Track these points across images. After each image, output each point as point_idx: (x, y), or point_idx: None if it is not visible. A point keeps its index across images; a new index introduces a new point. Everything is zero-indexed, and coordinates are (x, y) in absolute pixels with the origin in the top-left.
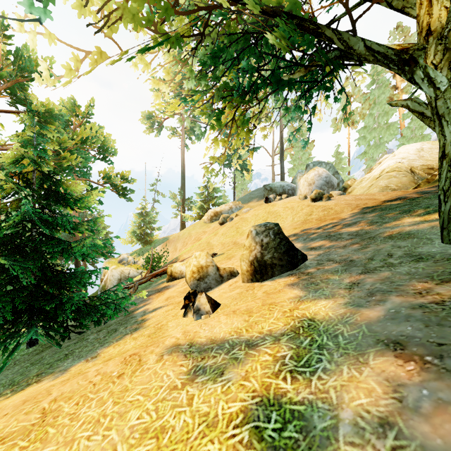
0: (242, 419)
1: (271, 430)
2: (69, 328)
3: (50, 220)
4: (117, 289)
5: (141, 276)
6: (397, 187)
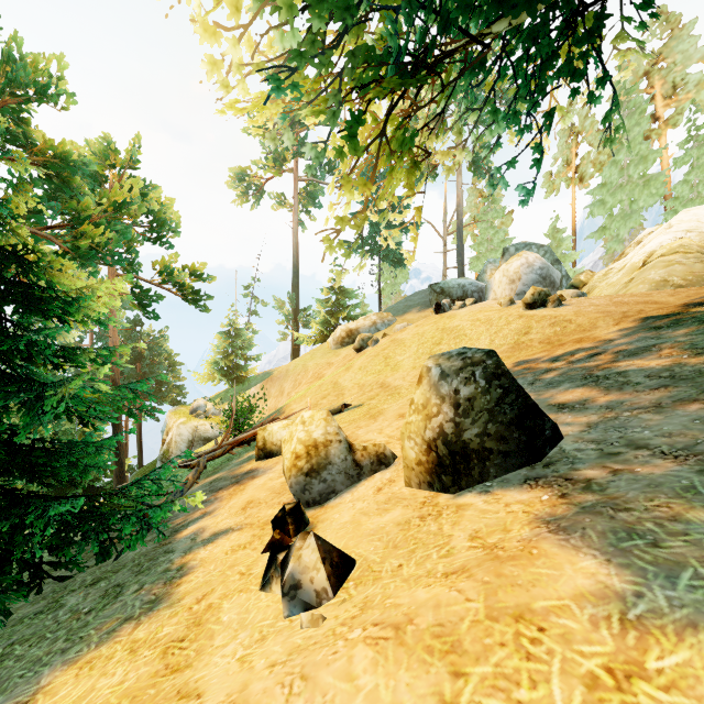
0: None
1: None
2: (41, 568)
3: (7, 343)
4: (160, 475)
5: (216, 443)
6: (686, 282)
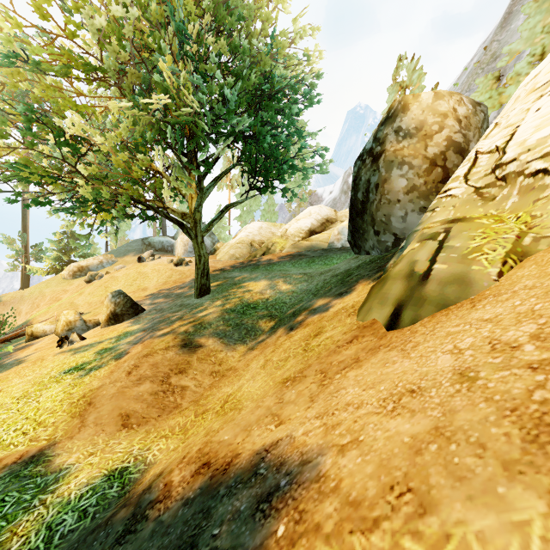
0: (94, 353)
1: (102, 352)
2: None
3: None
4: None
5: None
6: (240, 256)
